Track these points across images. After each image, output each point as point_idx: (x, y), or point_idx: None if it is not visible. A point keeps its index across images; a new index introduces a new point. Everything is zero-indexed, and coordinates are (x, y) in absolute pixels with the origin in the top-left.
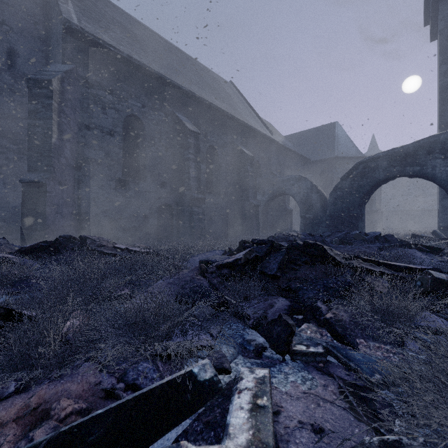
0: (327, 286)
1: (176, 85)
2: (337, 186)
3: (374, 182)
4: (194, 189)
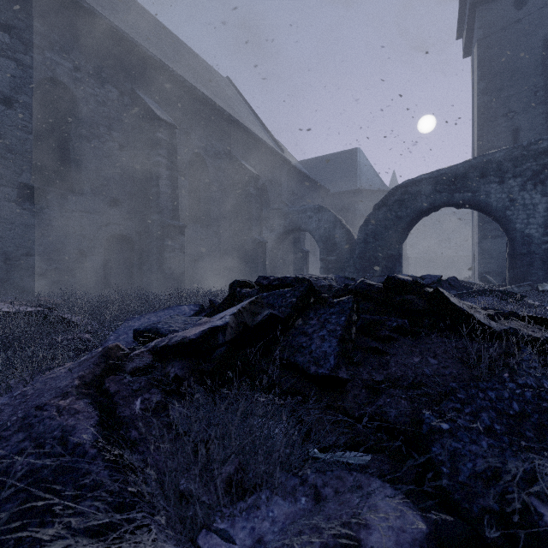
0: (508, 412)
1: (136, 46)
2: (368, 218)
3: (415, 212)
4: (166, 211)
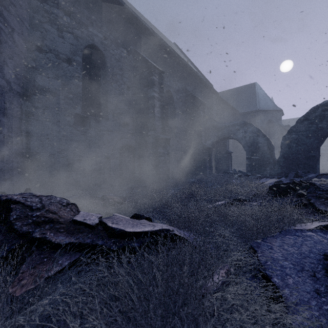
0: None
1: (139, 20)
2: (291, 129)
3: None
4: (158, 129)
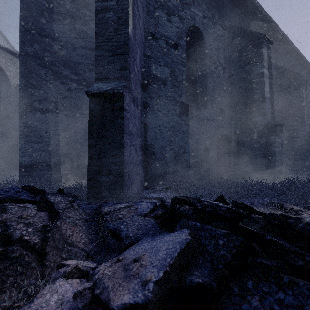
0: None
1: None
2: None
3: None
4: (268, 113)
